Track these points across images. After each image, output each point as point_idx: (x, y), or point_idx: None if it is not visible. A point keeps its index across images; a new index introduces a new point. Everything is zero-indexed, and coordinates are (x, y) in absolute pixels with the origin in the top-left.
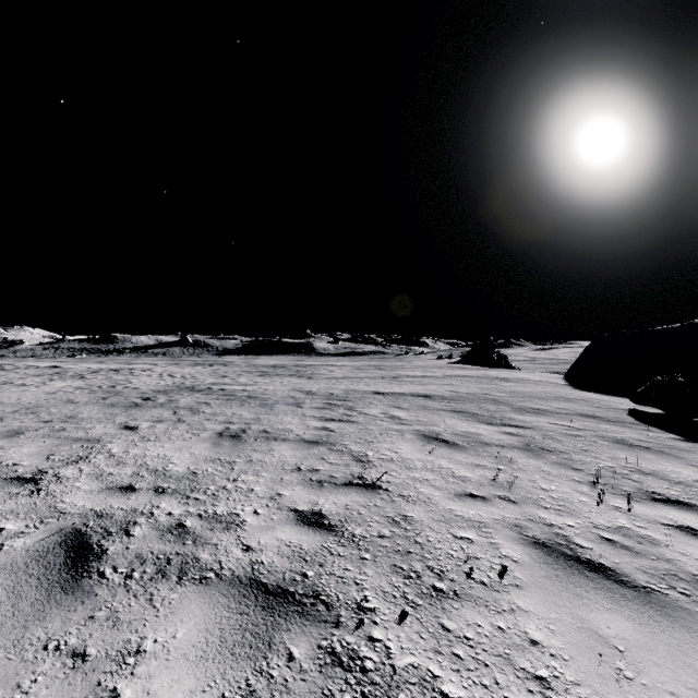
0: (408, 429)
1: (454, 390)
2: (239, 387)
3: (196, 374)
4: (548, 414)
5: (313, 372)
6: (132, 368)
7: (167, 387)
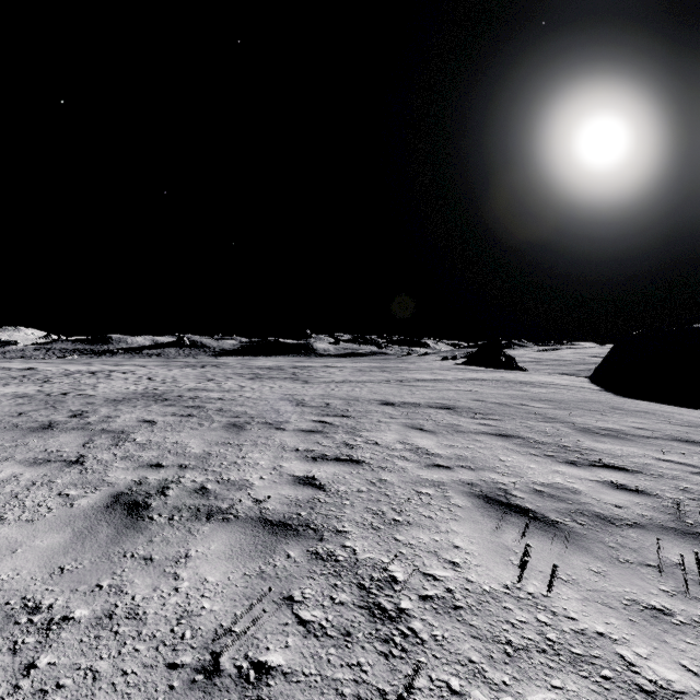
0: (450, 480)
1: (479, 399)
2: (217, 395)
3: (180, 377)
4: (634, 440)
5: (310, 374)
6: (114, 370)
7: (130, 395)
